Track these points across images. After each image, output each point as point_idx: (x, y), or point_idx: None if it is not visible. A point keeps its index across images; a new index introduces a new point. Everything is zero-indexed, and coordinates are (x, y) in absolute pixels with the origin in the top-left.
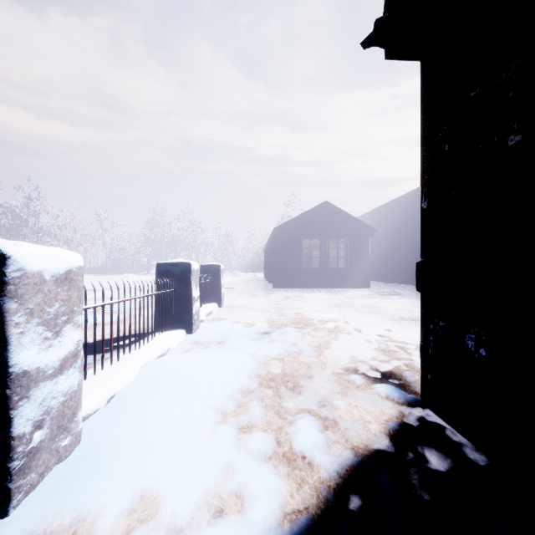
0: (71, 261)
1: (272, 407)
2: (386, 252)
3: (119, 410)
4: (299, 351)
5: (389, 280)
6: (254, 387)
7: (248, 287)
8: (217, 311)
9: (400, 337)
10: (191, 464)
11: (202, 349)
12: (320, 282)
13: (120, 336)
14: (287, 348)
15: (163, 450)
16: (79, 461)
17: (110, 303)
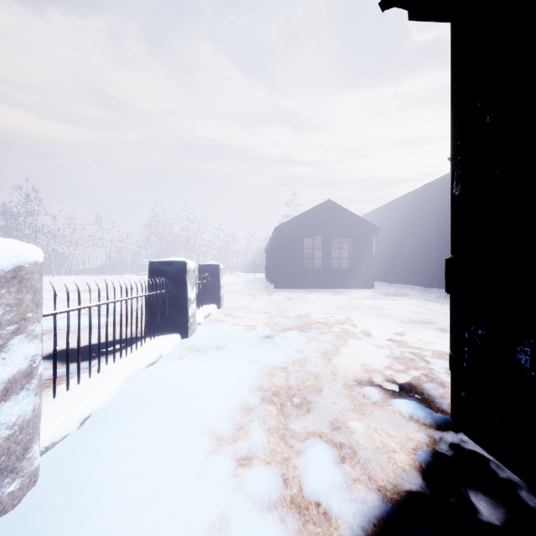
0: (22, 255)
1: (276, 430)
2: (390, 251)
3: (92, 436)
4: (305, 358)
5: (393, 280)
6: (255, 404)
7: (249, 287)
8: (216, 313)
9: (414, 342)
10: (172, 518)
11: (198, 357)
12: (323, 283)
13: (110, 341)
14: (291, 355)
15: (138, 498)
16: (27, 514)
17: (88, 307)
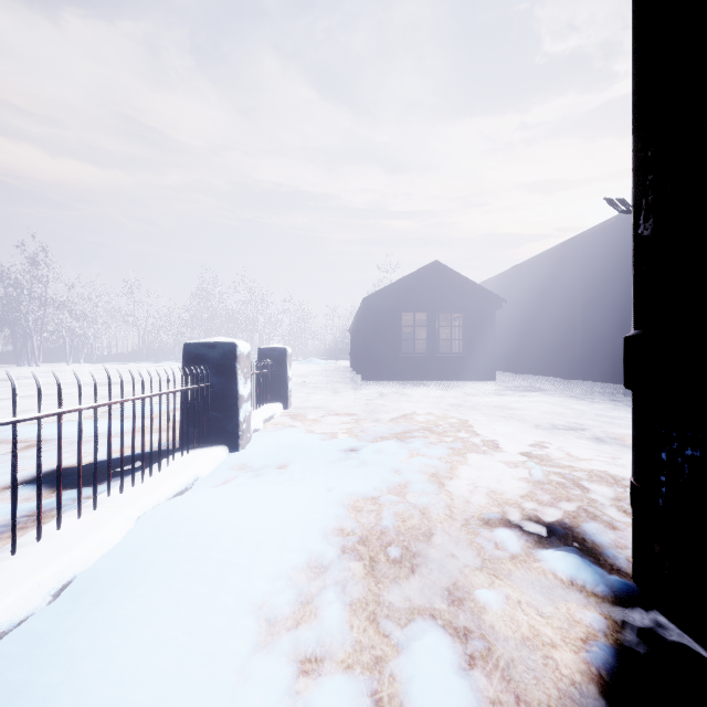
0: None
1: (362, 605)
2: (517, 331)
3: (69, 618)
4: (405, 483)
5: (522, 370)
6: (330, 558)
7: (328, 379)
8: (282, 415)
9: (560, 457)
10: None
11: (250, 480)
12: (427, 373)
13: (127, 456)
14: (385, 477)
15: None
16: None
17: (76, 410)
